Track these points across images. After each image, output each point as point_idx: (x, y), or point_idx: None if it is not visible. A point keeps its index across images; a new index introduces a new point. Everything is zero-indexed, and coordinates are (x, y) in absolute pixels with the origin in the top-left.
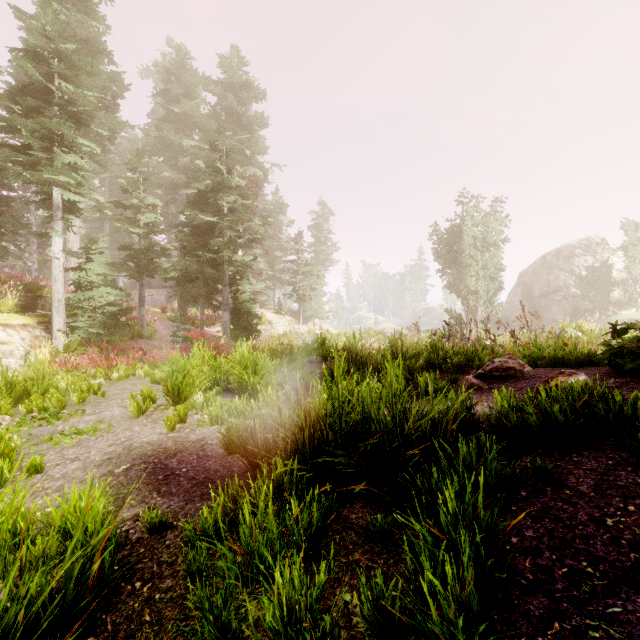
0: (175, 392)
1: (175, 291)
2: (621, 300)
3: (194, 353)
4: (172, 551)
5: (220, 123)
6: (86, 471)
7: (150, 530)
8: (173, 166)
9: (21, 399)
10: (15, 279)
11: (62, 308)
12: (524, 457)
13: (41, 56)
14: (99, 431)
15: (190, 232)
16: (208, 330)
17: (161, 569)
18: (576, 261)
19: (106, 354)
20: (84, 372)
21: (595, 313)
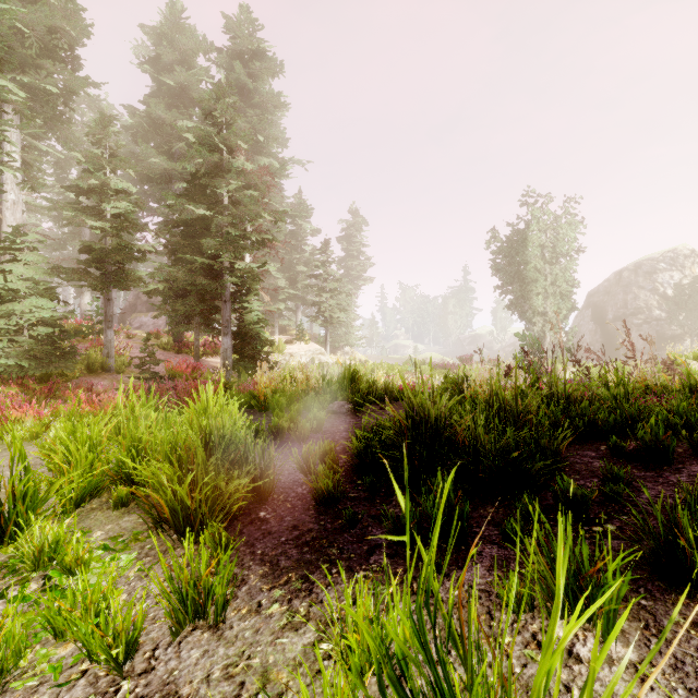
0: None
1: (159, 309)
2: None
3: (118, 404)
4: None
5: (218, 86)
6: None
7: None
8: (165, 153)
9: None
10: None
11: None
12: None
13: None
14: None
15: (181, 232)
16: (209, 360)
17: None
18: (660, 277)
19: (32, 396)
20: None
21: (685, 340)
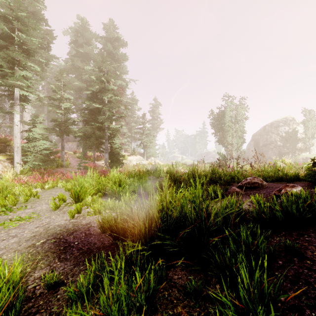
0: (76, 196)
1: (80, 143)
2: (302, 148)
3: (88, 175)
4: (60, 303)
5: (103, 57)
6: (19, 244)
7: (48, 287)
8: (79, 79)
9: None
10: None
11: (19, 151)
12: (275, 236)
13: (8, 19)
14: (32, 218)
15: (88, 113)
16: (97, 163)
17: None
18: (280, 129)
19: (43, 175)
20: (30, 185)
21: (289, 154)
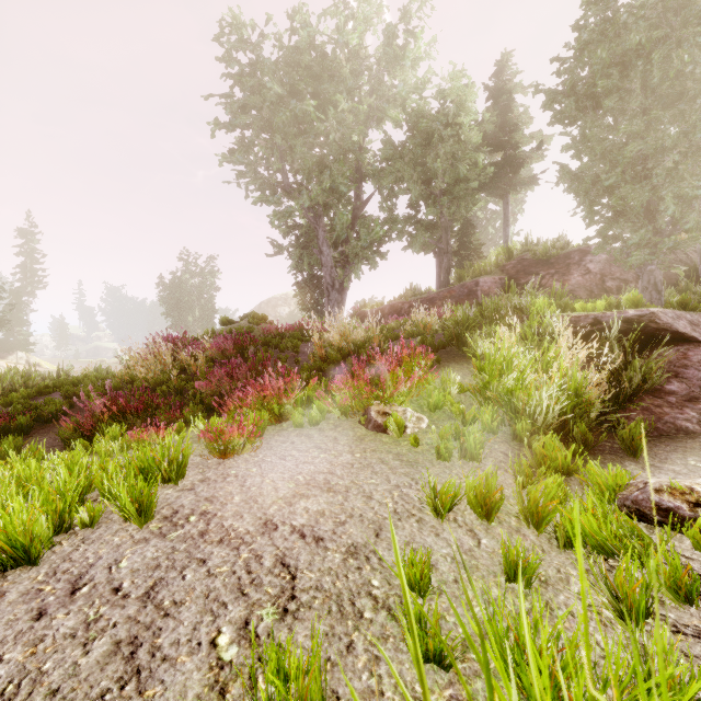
0: None
1: None
2: None
3: None
4: None
5: None
6: None
7: None
8: None
9: None
10: None
11: None
12: None
13: None
14: None
15: None
16: None
17: None
18: (279, 310)
19: None
20: None
21: None
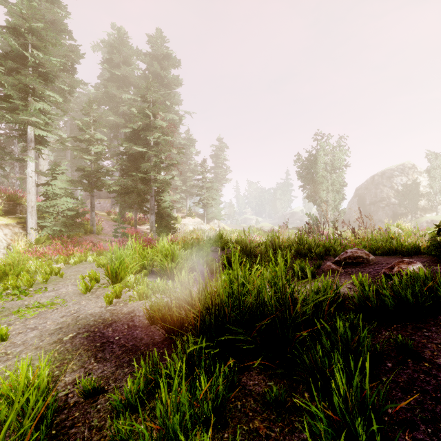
0: (113, 274)
1: (116, 200)
2: (426, 207)
3: (128, 245)
4: (102, 415)
5: (148, 82)
6: (41, 339)
7: (85, 395)
8: (115, 112)
9: (1, 279)
10: (1, 192)
11: (34, 212)
12: (383, 331)
13: (19, 31)
14: (55, 305)
15: (127, 159)
16: (140, 228)
17: (91, 434)
18: (395, 180)
19: (66, 245)
20: (50, 258)
21: (408, 216)
